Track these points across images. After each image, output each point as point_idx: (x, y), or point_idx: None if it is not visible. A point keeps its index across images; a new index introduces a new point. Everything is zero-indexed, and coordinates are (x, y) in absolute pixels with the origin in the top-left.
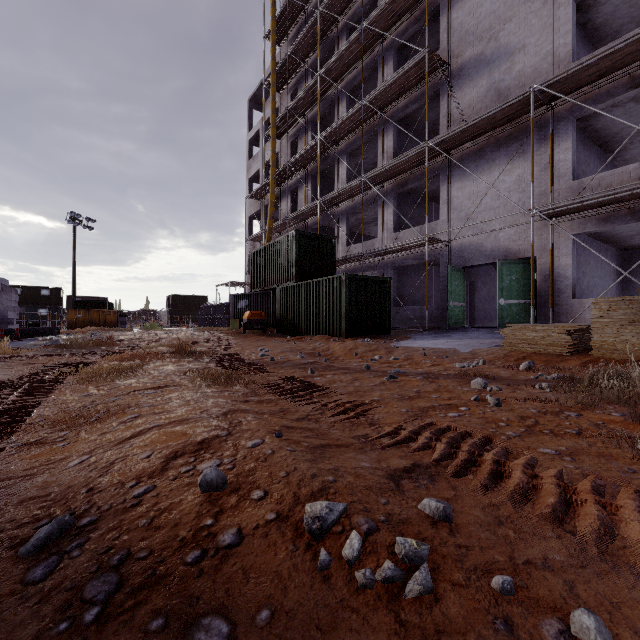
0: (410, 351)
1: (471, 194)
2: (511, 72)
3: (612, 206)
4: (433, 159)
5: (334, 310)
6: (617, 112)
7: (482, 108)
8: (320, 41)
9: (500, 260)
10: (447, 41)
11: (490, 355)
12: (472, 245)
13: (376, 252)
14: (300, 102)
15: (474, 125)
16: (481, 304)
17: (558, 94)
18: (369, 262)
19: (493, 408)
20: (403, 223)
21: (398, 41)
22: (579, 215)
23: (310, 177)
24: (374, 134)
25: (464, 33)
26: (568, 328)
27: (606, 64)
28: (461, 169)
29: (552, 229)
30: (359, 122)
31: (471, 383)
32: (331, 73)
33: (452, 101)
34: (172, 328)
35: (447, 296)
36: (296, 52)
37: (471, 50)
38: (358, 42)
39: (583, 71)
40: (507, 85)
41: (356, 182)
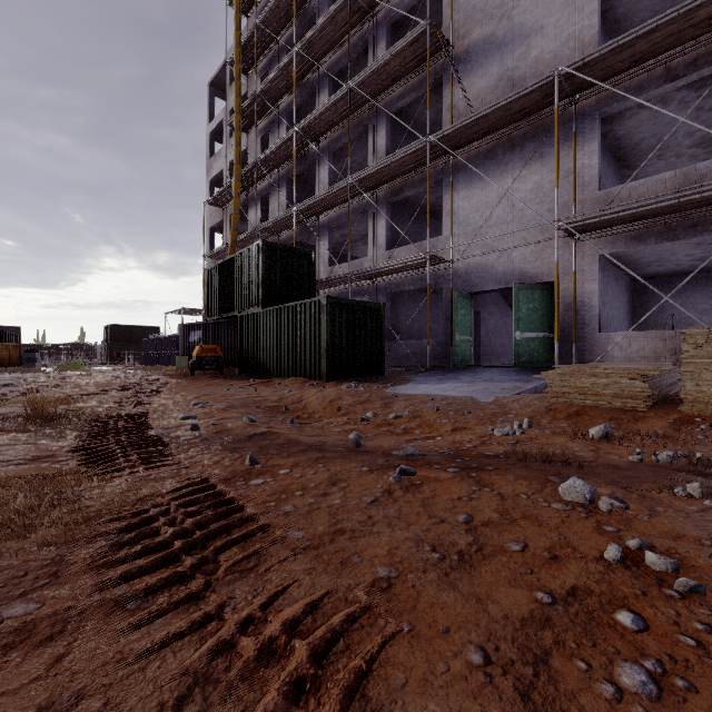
0: (416, 403)
1: (479, 205)
2: (527, 58)
3: (646, 221)
4: (434, 161)
5: (312, 344)
6: (642, 116)
7: (492, 101)
8: (297, 13)
9: (516, 284)
10: (451, 17)
11: (526, 408)
12: (481, 267)
13: (366, 273)
14: (272, 85)
15: (485, 117)
16: (488, 338)
17: (589, 78)
18: (357, 286)
19: (696, 608)
20: (397, 240)
21: (392, 16)
22: (606, 232)
23: (285, 181)
24: (363, 130)
25: (471, 9)
26: (644, 372)
27: (642, 47)
28: (467, 174)
29: (575, 248)
30: (345, 113)
31: (561, 489)
32: (310, 50)
33: (457, 91)
34: (104, 367)
35: (451, 328)
36: (267, 23)
37: (479, 30)
38: (343, 12)
39: (616, 54)
40: (522, 74)
41: (341, 185)
